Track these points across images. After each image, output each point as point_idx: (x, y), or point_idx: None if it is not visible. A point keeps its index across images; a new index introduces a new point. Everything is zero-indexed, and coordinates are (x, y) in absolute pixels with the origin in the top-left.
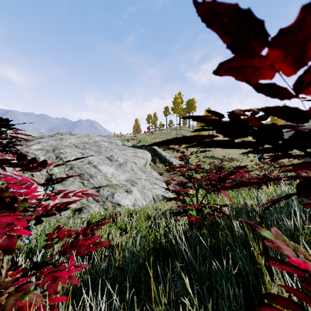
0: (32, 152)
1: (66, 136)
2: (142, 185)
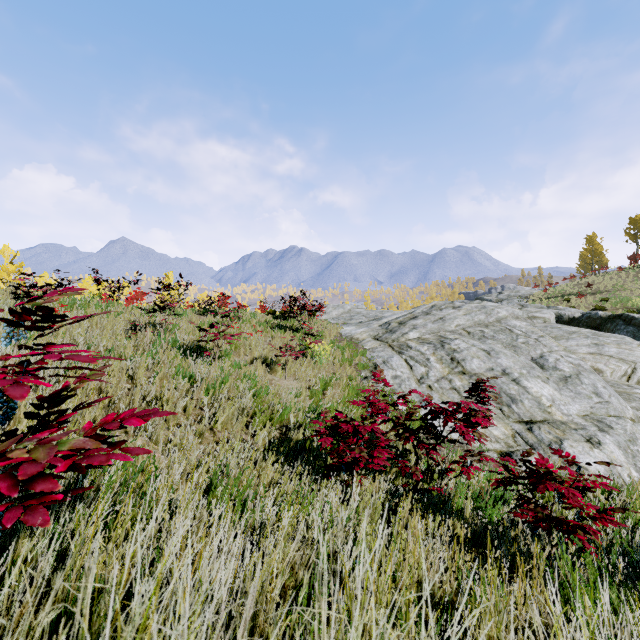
0: (416, 347)
1: (447, 312)
2: (625, 434)
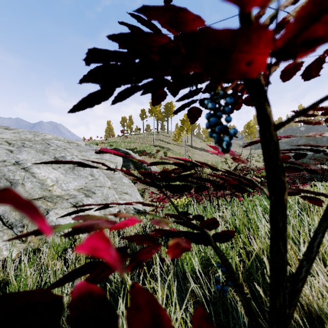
0: None
1: None
2: (102, 196)
